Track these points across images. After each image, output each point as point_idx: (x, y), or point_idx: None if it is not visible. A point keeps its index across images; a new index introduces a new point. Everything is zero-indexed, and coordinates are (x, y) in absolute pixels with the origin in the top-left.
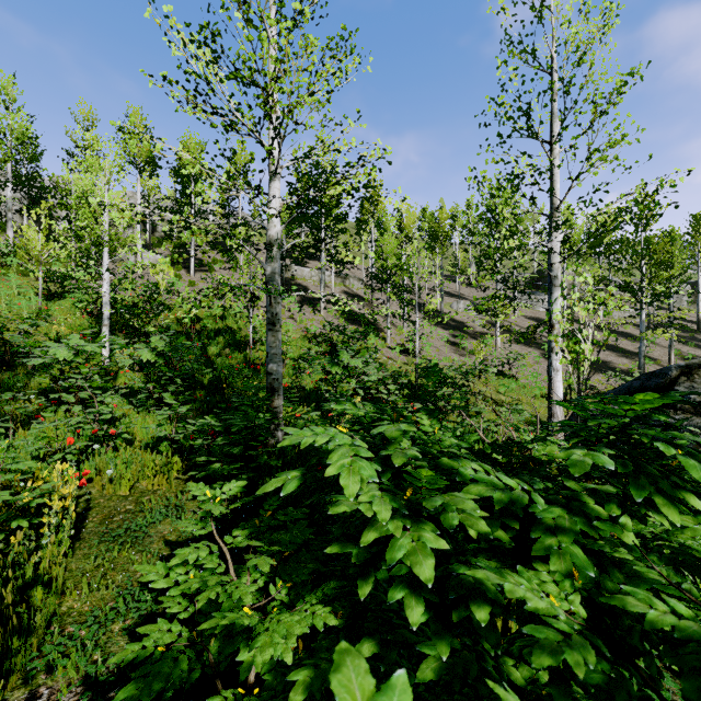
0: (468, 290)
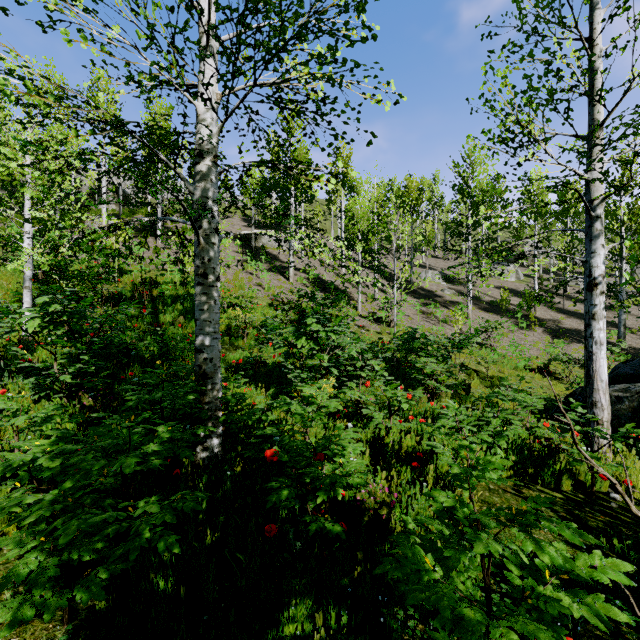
0: (434, 261)
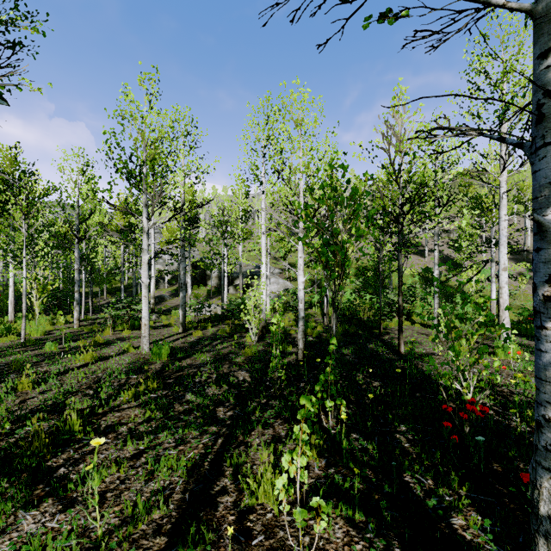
0: None
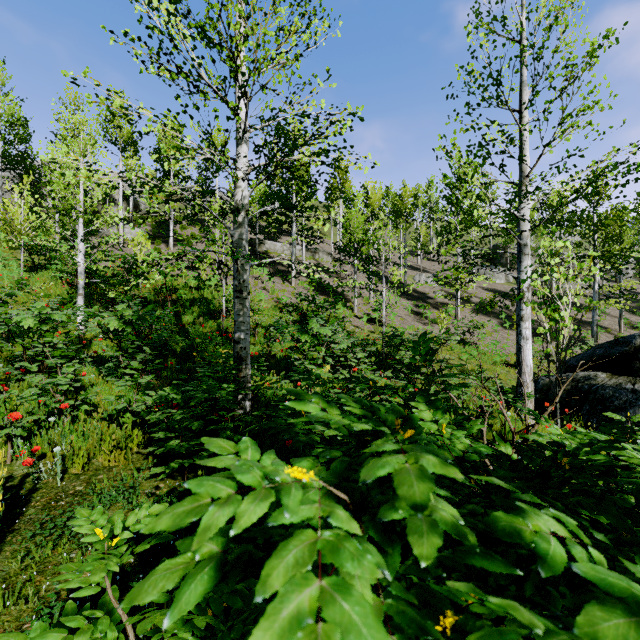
0: (429, 264)
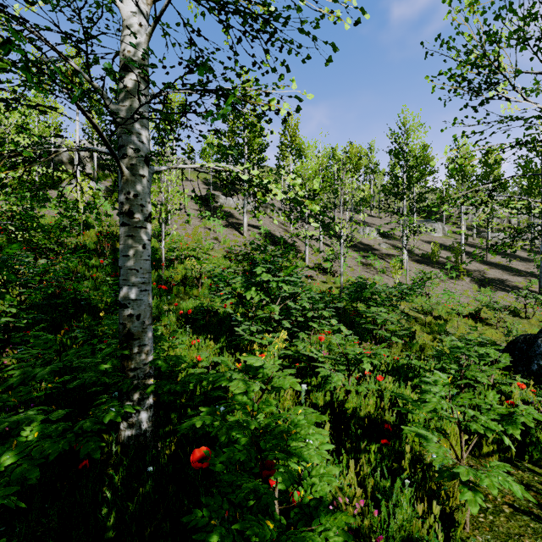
0: (370, 219)
